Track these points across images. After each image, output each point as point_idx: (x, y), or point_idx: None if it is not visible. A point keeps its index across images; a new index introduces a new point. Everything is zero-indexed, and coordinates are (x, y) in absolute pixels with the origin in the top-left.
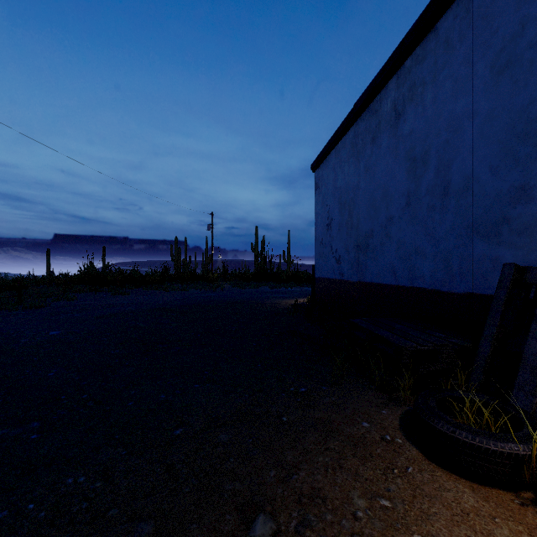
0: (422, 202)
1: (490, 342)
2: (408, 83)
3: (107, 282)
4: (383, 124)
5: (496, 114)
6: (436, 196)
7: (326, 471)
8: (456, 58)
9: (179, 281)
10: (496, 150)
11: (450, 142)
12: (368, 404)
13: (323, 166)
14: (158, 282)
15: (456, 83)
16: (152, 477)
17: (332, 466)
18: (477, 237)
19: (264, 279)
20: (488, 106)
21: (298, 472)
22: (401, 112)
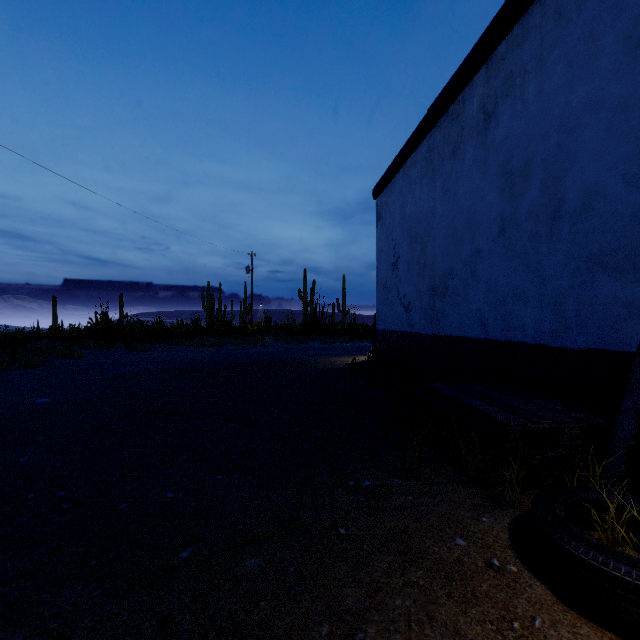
0: (522, 229)
1: (634, 419)
2: (502, 74)
3: (124, 336)
4: (468, 131)
5: (633, 102)
6: (542, 220)
7: (409, 627)
8: (572, 32)
9: (211, 335)
10: (633, 152)
11: (563, 146)
12: (461, 507)
13: (387, 191)
14: (185, 336)
15: (571, 66)
16: (134, 639)
17: (417, 616)
18: (604, 272)
19: (314, 333)
20: (621, 92)
21: (364, 628)
22: (492, 112)
